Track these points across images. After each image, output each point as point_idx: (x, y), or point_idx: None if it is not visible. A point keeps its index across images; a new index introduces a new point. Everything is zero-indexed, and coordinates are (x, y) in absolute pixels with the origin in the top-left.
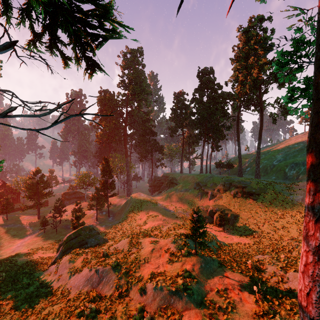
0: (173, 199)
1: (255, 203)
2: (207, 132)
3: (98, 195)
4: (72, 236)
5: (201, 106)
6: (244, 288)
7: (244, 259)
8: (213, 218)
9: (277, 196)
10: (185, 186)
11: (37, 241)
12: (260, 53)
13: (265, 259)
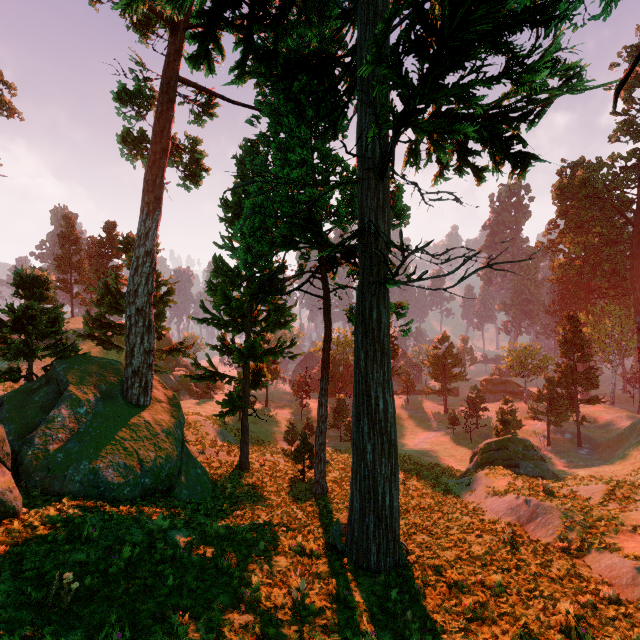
0: None
1: None
2: None
3: (550, 394)
4: (492, 446)
5: None
6: None
7: None
8: None
9: None
10: None
11: (443, 443)
12: None
13: None
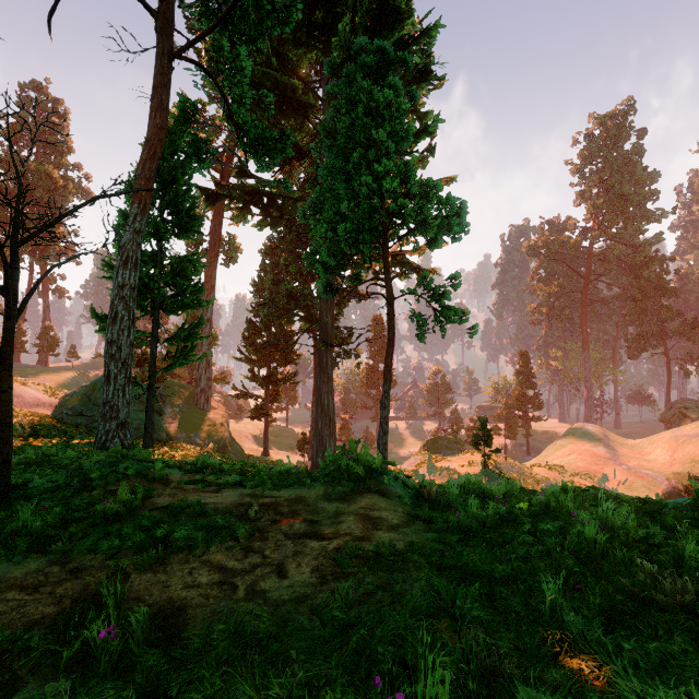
0: (656, 448)
1: None
2: None
3: (505, 414)
4: (429, 442)
5: None
6: None
7: None
8: None
9: None
10: None
11: None
12: None
13: None
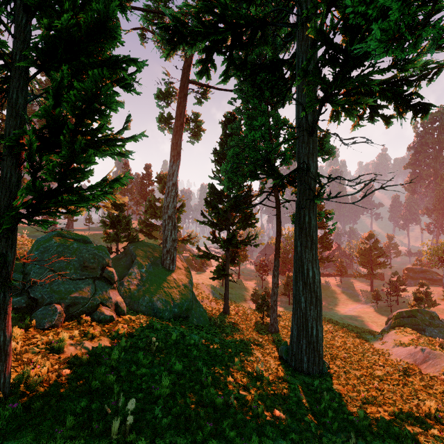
0: None
1: None
2: None
3: None
4: (403, 314)
5: None
6: None
7: None
8: None
9: None
10: None
11: (367, 312)
12: None
13: None
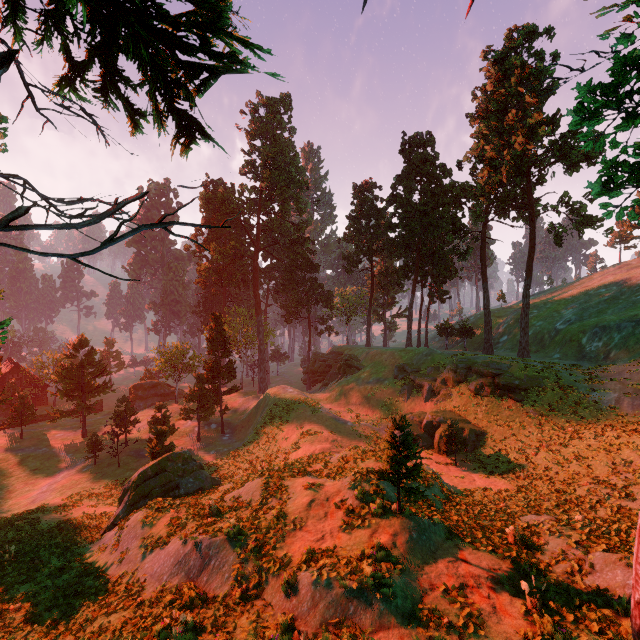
0: (351, 398)
1: (519, 408)
2: (420, 264)
3: (201, 391)
4: (148, 473)
5: (408, 211)
6: (501, 584)
7: (499, 523)
8: (433, 437)
9: (564, 394)
10: (376, 372)
11: (80, 481)
12: (529, 103)
13: (542, 523)
